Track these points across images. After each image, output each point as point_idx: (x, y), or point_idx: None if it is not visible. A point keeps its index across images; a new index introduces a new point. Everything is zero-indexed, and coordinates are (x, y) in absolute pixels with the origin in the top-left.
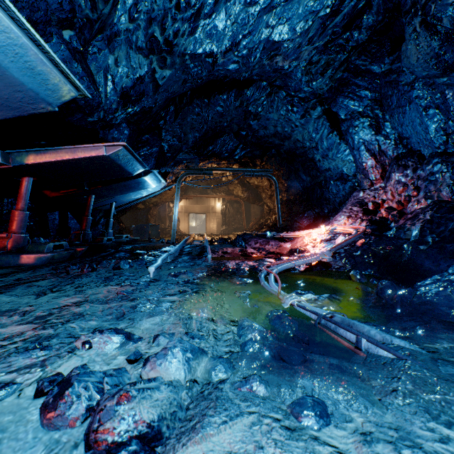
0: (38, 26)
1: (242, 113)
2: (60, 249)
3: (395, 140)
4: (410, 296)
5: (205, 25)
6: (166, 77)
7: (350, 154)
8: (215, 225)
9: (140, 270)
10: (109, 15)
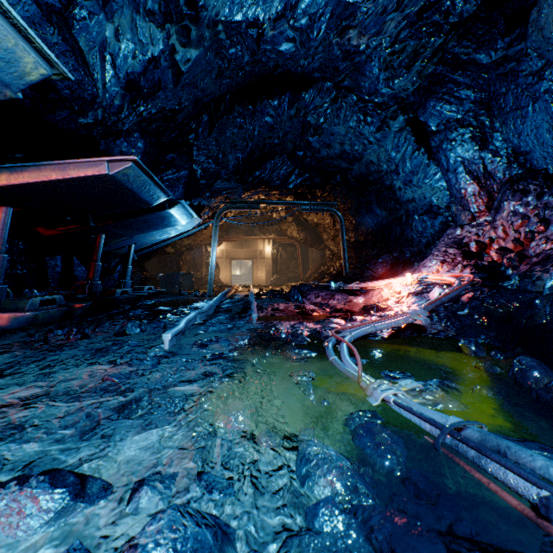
0: None
1: (299, 126)
2: (51, 305)
3: (508, 157)
4: None
5: None
6: (191, 60)
7: (443, 178)
8: (264, 274)
9: (154, 337)
10: None
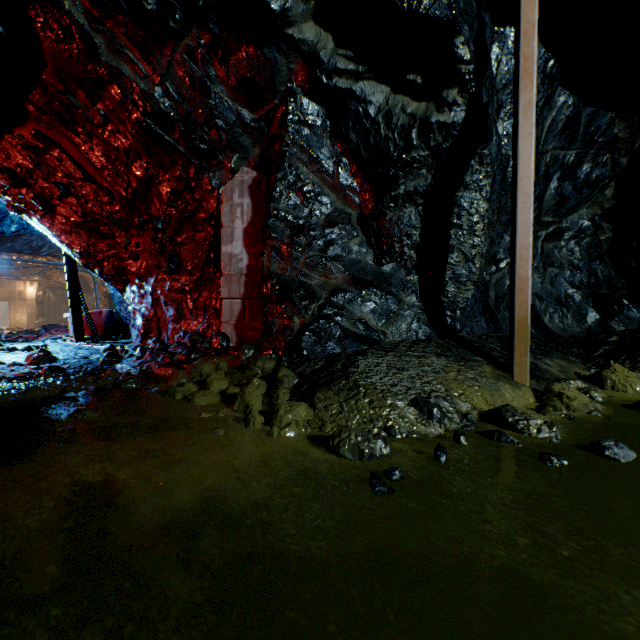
0: None
1: None
2: None
3: None
4: None
5: None
6: None
7: None
8: (25, 316)
9: None
10: None
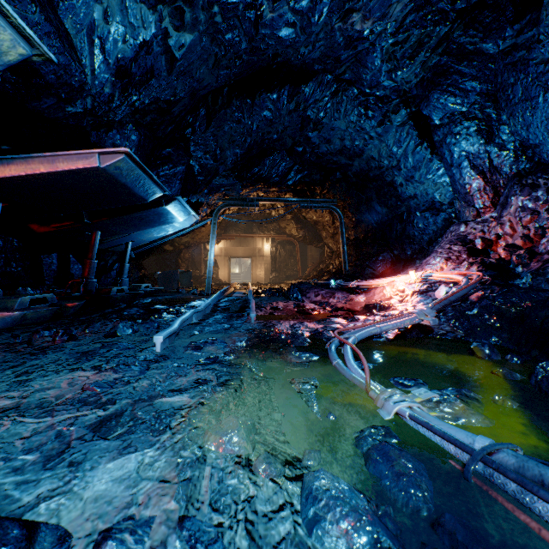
0: None
1: (298, 121)
2: (42, 304)
3: (515, 151)
4: None
5: None
6: (185, 46)
7: (446, 174)
8: (262, 272)
9: (146, 338)
10: None
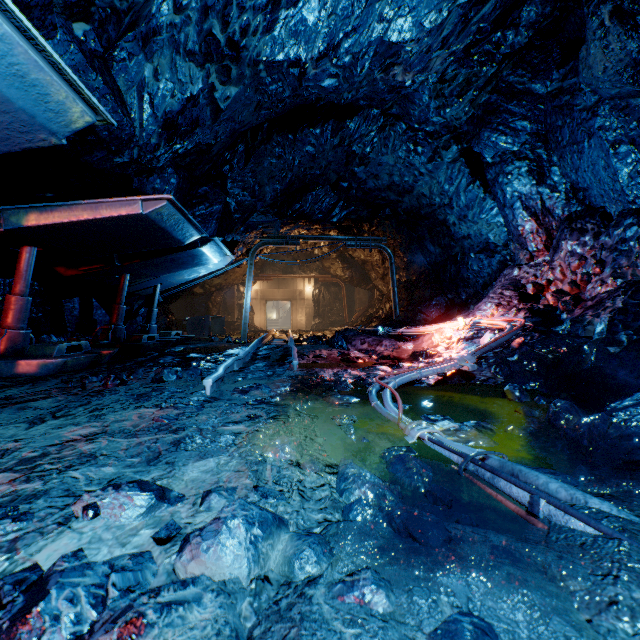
0: (32, 12)
1: (343, 156)
2: (77, 352)
3: (566, 193)
4: (603, 425)
5: (288, 18)
6: (230, 98)
7: (500, 214)
8: (304, 317)
9: (192, 383)
10: (145, 4)
